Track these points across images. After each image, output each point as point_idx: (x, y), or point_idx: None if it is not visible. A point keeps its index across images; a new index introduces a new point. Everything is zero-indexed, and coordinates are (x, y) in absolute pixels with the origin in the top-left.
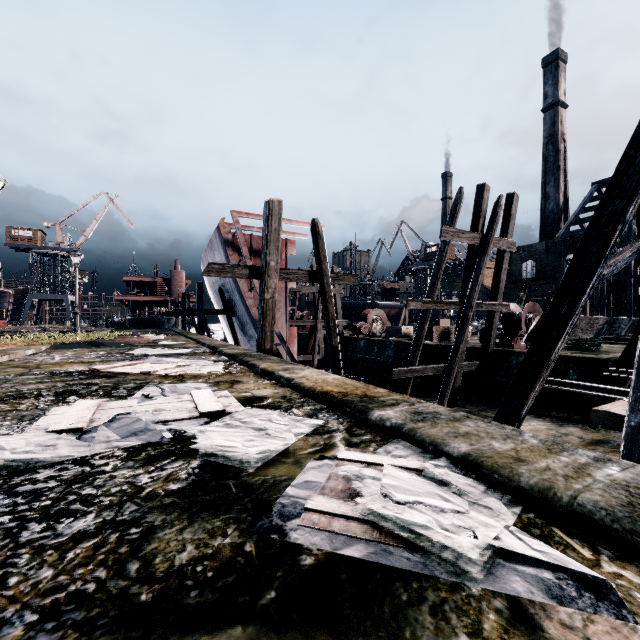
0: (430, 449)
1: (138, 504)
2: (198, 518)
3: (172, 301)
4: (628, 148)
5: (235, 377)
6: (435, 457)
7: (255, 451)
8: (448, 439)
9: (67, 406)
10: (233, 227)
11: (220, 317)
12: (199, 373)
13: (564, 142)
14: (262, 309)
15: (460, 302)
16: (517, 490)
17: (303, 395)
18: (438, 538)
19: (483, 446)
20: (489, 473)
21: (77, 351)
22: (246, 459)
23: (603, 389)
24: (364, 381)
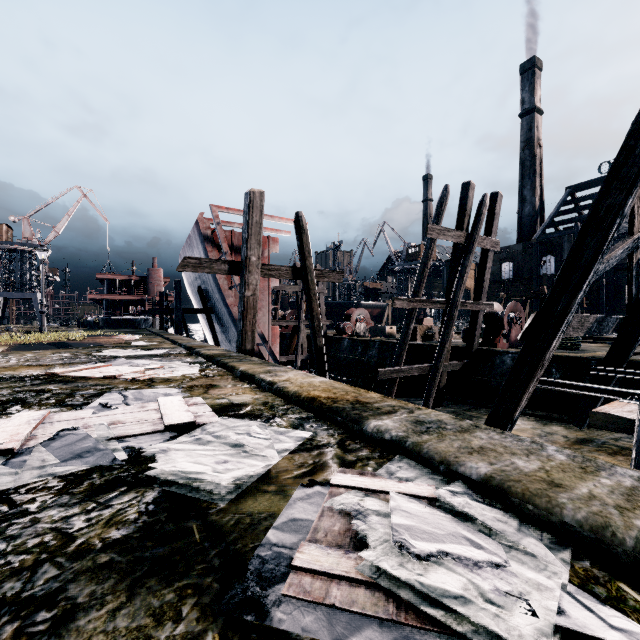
0: (441, 469)
1: (60, 566)
2: (142, 588)
3: (149, 300)
4: (628, 138)
5: (211, 381)
6: (448, 479)
7: (228, 478)
8: (462, 456)
9: (4, 419)
10: (213, 222)
11: (200, 317)
12: (171, 376)
13: (540, 147)
14: (242, 307)
15: (445, 301)
16: (560, 527)
17: (287, 401)
18: (486, 621)
19: (505, 465)
20: (520, 503)
21: (38, 353)
22: (216, 490)
23: (597, 389)
24: (348, 381)
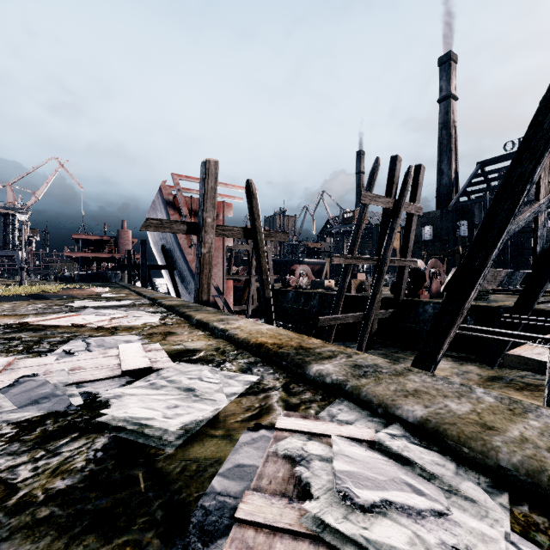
0: (379, 412)
1: None
2: (79, 547)
3: (119, 257)
4: (537, 114)
5: (170, 328)
6: (386, 421)
7: (176, 424)
8: (398, 400)
9: None
10: (174, 189)
11: (163, 272)
12: (134, 325)
13: (455, 128)
14: (199, 263)
15: (376, 258)
16: (497, 470)
17: (237, 347)
18: None
19: (439, 408)
20: (456, 445)
21: (15, 304)
22: (164, 436)
23: (509, 334)
24: (292, 328)
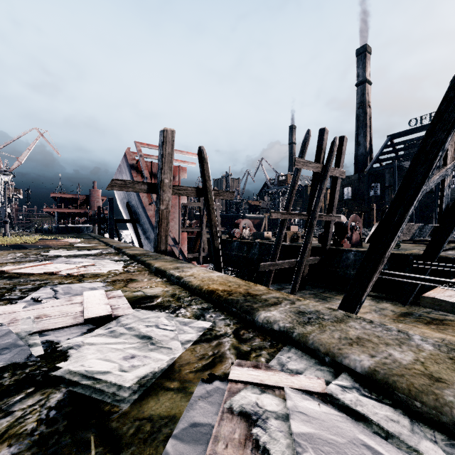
0: (326, 360)
1: None
2: None
3: (91, 213)
4: (448, 91)
5: (131, 275)
6: (334, 370)
7: (131, 379)
8: (344, 348)
9: None
10: (137, 155)
11: (128, 225)
12: (100, 272)
13: (369, 107)
14: (158, 218)
15: (307, 214)
16: (453, 428)
17: (191, 293)
18: None
19: (384, 357)
20: (407, 399)
21: None
22: (119, 392)
23: (422, 279)
24: (237, 272)
